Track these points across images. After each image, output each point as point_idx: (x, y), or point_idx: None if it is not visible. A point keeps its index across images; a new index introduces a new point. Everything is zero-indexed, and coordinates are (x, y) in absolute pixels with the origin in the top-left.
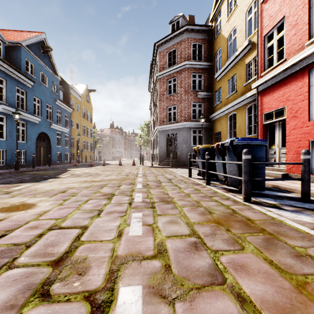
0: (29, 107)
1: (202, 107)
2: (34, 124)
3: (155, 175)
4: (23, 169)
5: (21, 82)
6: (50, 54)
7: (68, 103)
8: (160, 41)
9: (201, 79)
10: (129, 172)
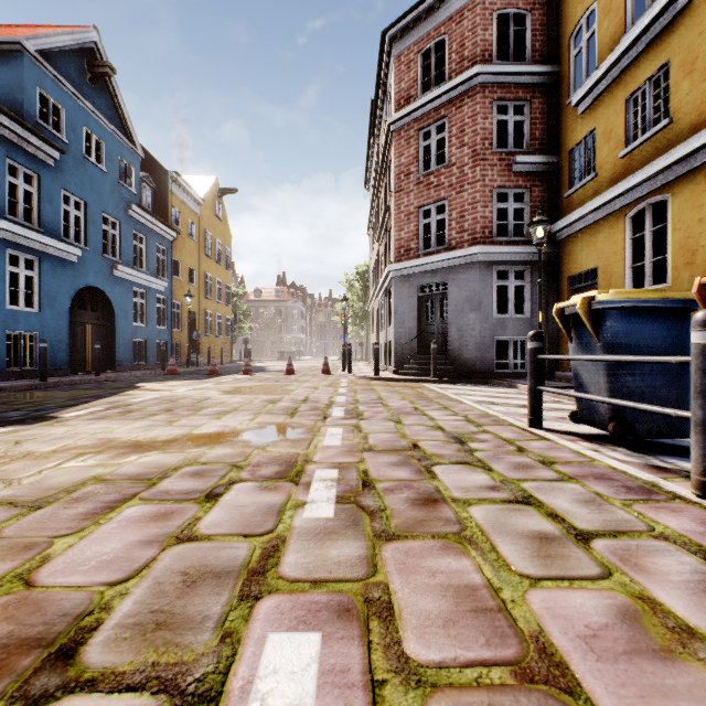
0: (49, 218)
1: (527, 200)
2: (64, 265)
3: (391, 412)
4: (12, 383)
5: (22, 149)
6: (114, 87)
7: (166, 218)
8: (399, 24)
9: (524, 118)
10: (304, 399)
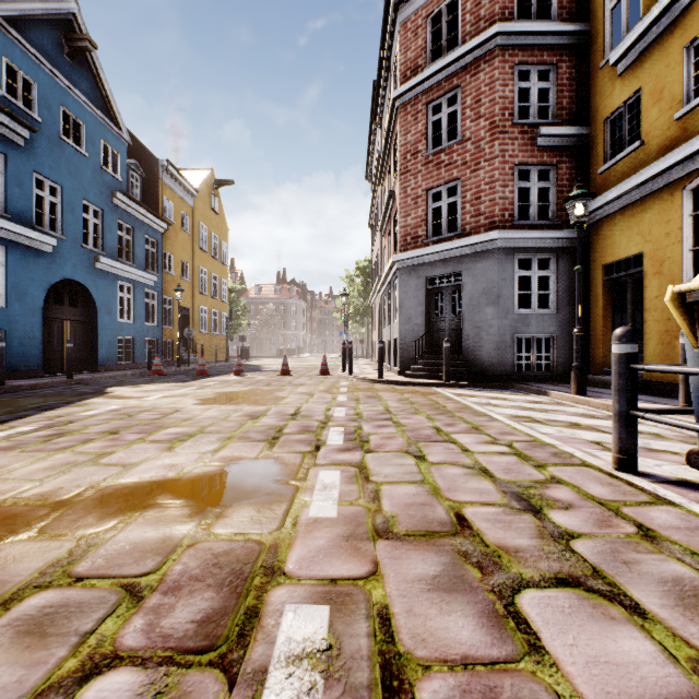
0: (18, 203)
1: (553, 179)
2: (37, 255)
3: (406, 437)
4: None
5: None
6: (95, 65)
7: (156, 209)
8: None
9: (549, 85)
10: (294, 413)
